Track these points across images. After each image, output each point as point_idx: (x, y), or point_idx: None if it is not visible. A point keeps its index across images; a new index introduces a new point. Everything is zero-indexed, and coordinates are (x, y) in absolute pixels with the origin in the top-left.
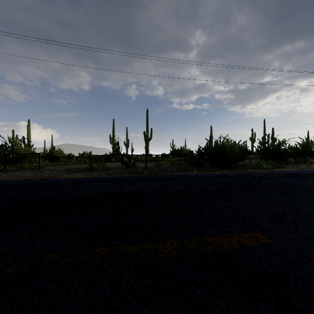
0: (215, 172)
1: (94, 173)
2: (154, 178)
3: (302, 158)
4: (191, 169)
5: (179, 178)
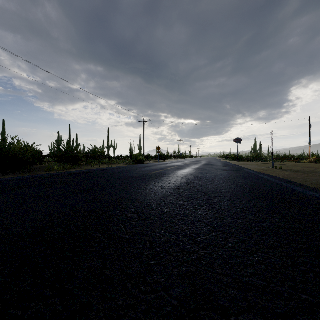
0: None
1: None
2: None
3: (91, 161)
4: None
5: None
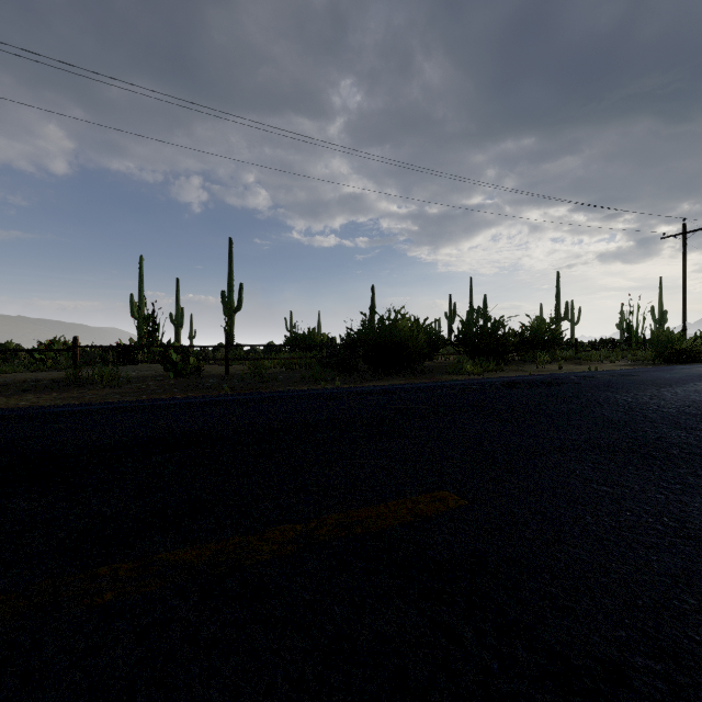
0: (379, 383)
1: (88, 393)
2: (247, 400)
3: (531, 354)
4: (330, 376)
5: (304, 398)
